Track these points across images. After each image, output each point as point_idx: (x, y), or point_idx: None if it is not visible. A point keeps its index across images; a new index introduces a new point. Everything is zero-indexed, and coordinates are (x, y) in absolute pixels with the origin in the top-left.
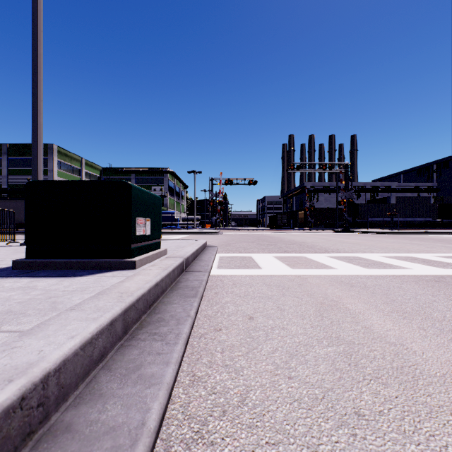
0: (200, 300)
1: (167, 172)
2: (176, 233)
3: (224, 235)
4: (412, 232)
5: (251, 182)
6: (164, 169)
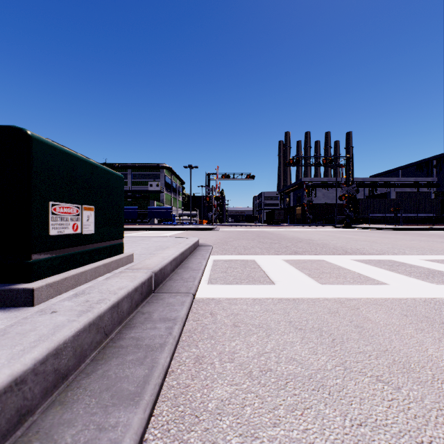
0: (153, 405)
1: (163, 168)
2: (170, 229)
3: (221, 231)
4: (420, 228)
5: (249, 177)
6: (160, 164)
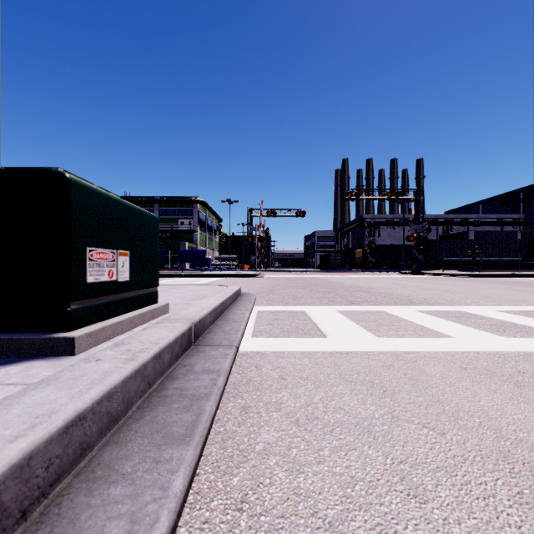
0: (202, 446)
1: (196, 202)
2: (206, 276)
3: (266, 278)
4: (502, 275)
5: (299, 213)
6: (193, 198)
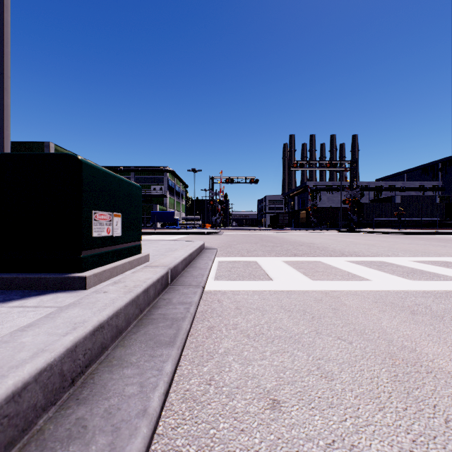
0: (182, 349)
1: (166, 171)
2: (175, 233)
3: (225, 235)
4: (422, 232)
5: (253, 181)
6: (163, 168)
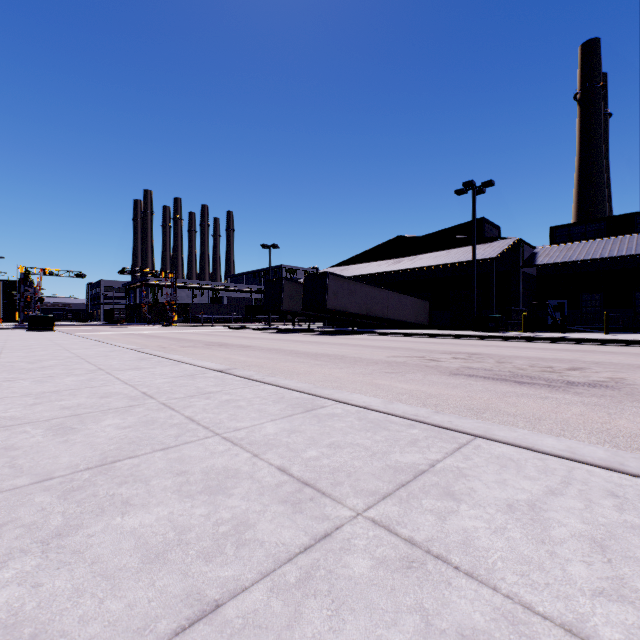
0: None
1: None
2: None
3: None
4: (201, 326)
5: (79, 276)
6: None
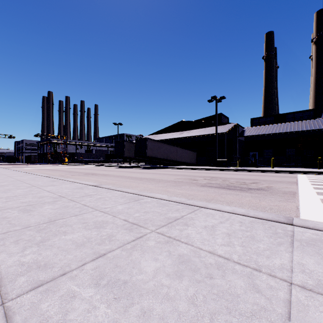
0: None
1: None
2: None
3: None
4: (81, 164)
5: (11, 137)
6: None
